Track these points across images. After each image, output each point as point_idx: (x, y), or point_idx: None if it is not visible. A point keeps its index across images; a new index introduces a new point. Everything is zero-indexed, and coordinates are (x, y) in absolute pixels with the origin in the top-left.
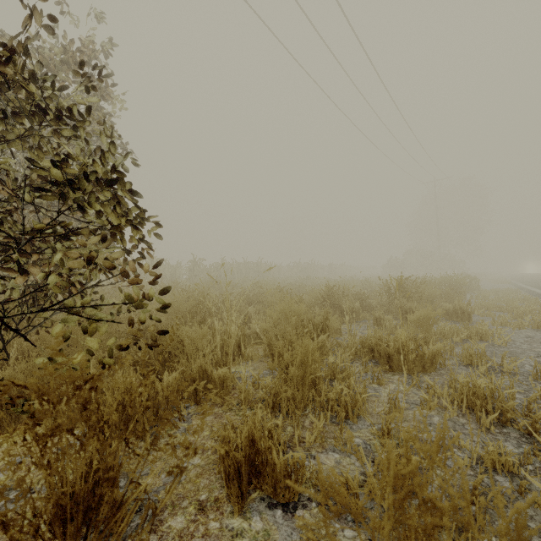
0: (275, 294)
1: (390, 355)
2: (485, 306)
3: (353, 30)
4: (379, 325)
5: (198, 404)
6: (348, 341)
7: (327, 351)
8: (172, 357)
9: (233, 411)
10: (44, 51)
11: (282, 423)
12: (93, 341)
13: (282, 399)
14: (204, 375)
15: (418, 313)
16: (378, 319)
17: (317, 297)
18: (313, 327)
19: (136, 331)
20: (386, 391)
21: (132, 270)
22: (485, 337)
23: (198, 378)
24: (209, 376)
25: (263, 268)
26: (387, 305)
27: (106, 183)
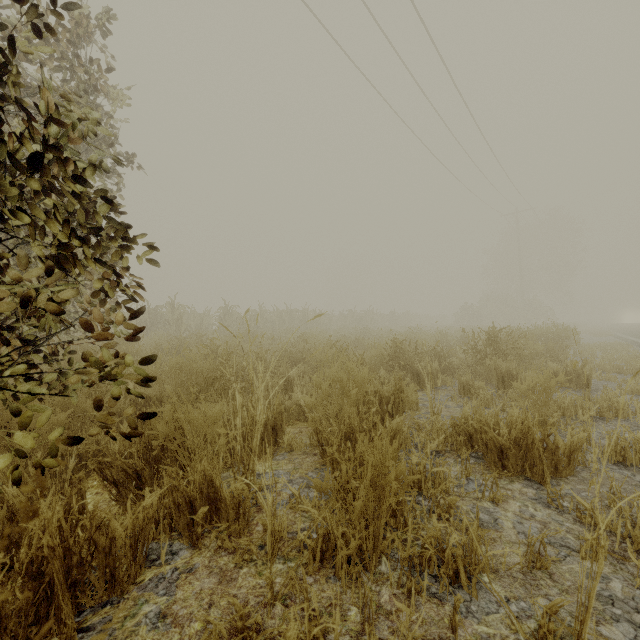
0: (325, 351)
1: (503, 449)
2: (599, 366)
3: (422, 20)
4: (466, 393)
5: (195, 546)
6: (433, 424)
7: (403, 438)
8: (167, 454)
9: (253, 564)
10: (9, 19)
11: (340, 598)
12: (25, 434)
13: (340, 548)
14: (209, 491)
15: (530, 380)
16: (465, 386)
17: (381, 356)
18: (380, 401)
19: (104, 416)
20: (509, 517)
21: (96, 317)
22: (622, 413)
23: (198, 497)
24: (217, 492)
25: (310, 317)
26: (474, 366)
27: (35, 169)
